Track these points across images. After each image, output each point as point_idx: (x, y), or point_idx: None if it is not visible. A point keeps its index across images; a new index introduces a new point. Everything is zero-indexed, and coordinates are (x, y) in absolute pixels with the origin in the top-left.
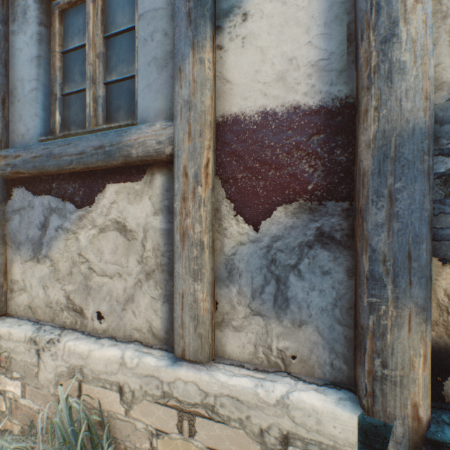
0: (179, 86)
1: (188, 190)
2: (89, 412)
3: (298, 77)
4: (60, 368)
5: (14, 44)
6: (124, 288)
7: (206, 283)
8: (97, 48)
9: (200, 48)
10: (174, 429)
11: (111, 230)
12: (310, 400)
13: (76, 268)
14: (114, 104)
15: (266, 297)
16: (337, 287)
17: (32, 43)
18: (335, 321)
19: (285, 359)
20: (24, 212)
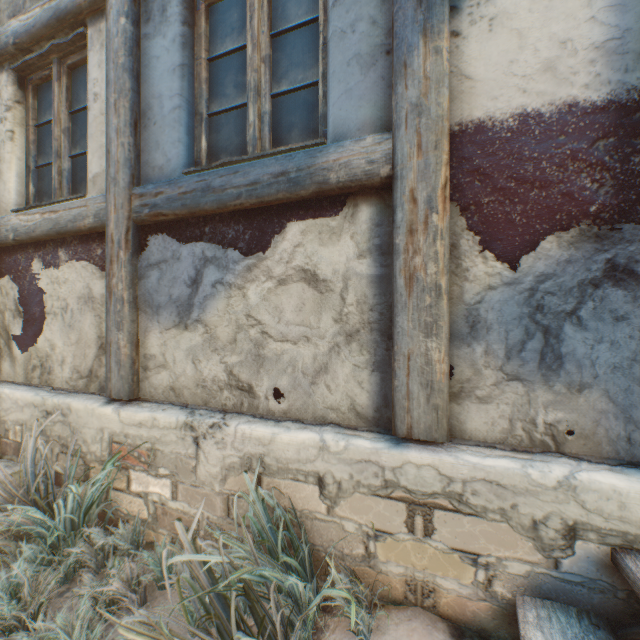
0: (403, 86)
1: (417, 220)
2: (273, 513)
3: (574, 65)
4: (229, 459)
5: (148, 51)
6: (313, 356)
7: (443, 339)
8: (262, 50)
9: (434, 35)
10: (400, 528)
11: (294, 282)
12: (607, 480)
13: (243, 334)
14: (285, 122)
15: (528, 356)
16: (637, 337)
17: (174, 48)
18: (634, 382)
19: (557, 436)
20: (165, 266)
